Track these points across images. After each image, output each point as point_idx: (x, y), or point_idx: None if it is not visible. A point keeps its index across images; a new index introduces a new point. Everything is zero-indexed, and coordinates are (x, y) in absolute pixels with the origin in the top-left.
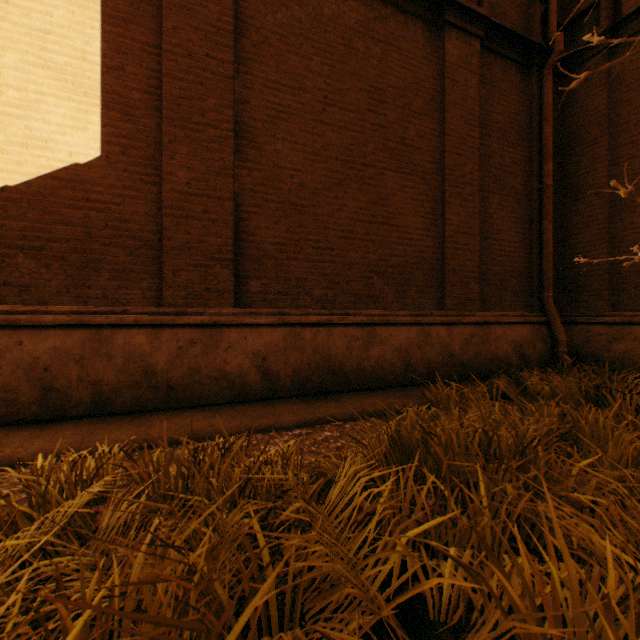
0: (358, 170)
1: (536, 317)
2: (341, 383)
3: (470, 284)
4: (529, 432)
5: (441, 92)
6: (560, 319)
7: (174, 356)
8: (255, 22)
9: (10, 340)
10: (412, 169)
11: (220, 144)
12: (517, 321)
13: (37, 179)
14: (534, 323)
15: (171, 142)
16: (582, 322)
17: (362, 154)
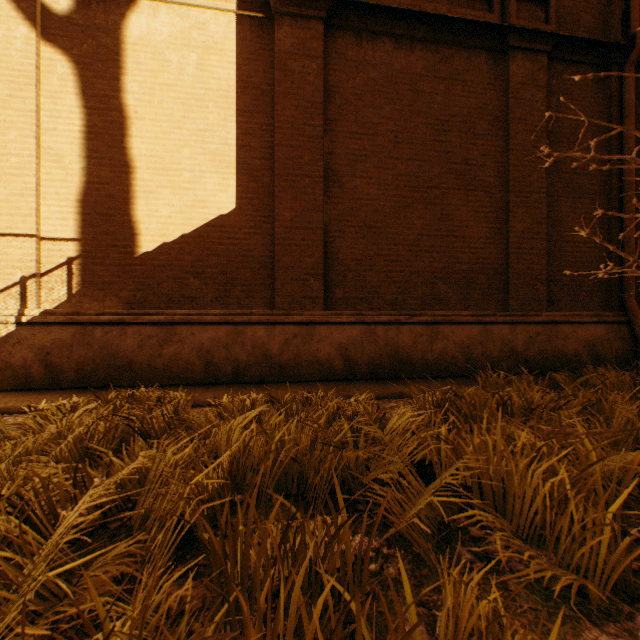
0: (424, 193)
1: (614, 316)
2: (408, 371)
3: (536, 286)
4: (536, 399)
5: (505, 111)
6: None
7: (283, 345)
8: (339, 90)
9: (188, 332)
10: (475, 185)
11: (313, 188)
12: (590, 320)
13: (200, 228)
14: (612, 322)
15: (280, 192)
16: None
17: (427, 179)
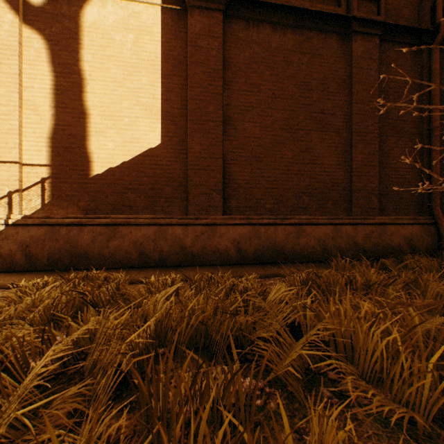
0: (293, 133)
1: (425, 220)
2: (282, 258)
3: (371, 198)
4: (373, 278)
5: (349, 76)
6: None
7: (194, 240)
8: (233, 60)
9: (127, 231)
10: (329, 128)
11: (215, 130)
12: (408, 222)
13: (135, 157)
14: (423, 224)
15: (192, 132)
16: None
17: (295, 123)
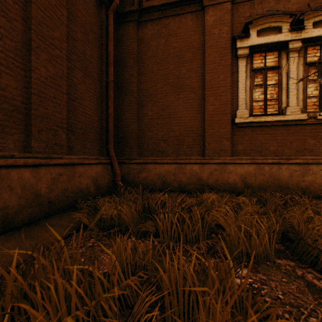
0: None
1: (105, 159)
2: None
3: (59, 132)
4: None
5: None
6: (117, 161)
7: None
8: None
9: None
10: None
11: None
12: (95, 162)
13: None
14: (104, 163)
15: None
16: (127, 162)
17: None
